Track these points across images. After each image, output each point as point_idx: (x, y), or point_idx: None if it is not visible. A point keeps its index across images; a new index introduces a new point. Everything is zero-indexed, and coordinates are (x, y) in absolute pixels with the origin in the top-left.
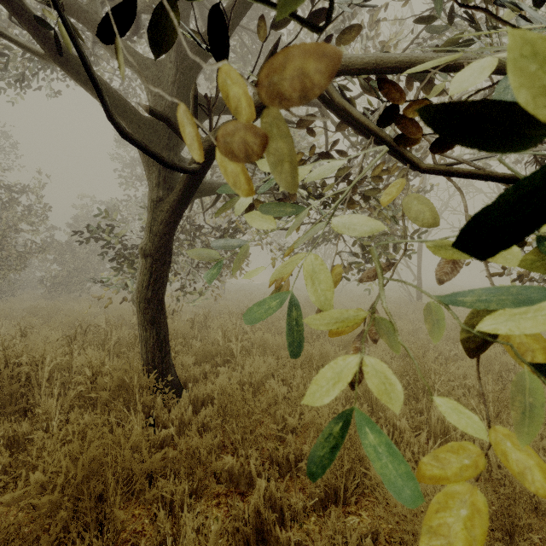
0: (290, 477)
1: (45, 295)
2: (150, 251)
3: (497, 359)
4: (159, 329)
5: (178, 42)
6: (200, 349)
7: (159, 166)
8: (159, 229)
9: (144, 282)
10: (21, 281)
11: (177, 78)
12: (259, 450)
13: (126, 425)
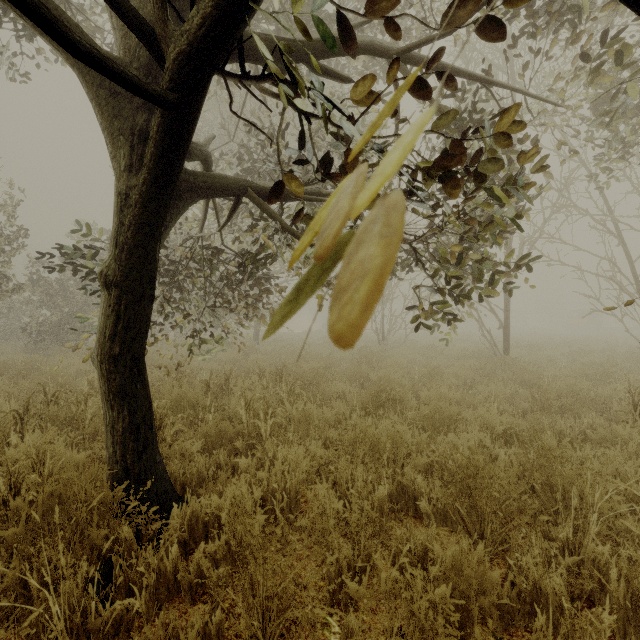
0: None
1: (30, 347)
2: (115, 277)
3: None
4: (133, 406)
5: None
6: (212, 428)
7: (132, 138)
8: (128, 238)
9: (107, 330)
10: None
11: None
12: None
13: None
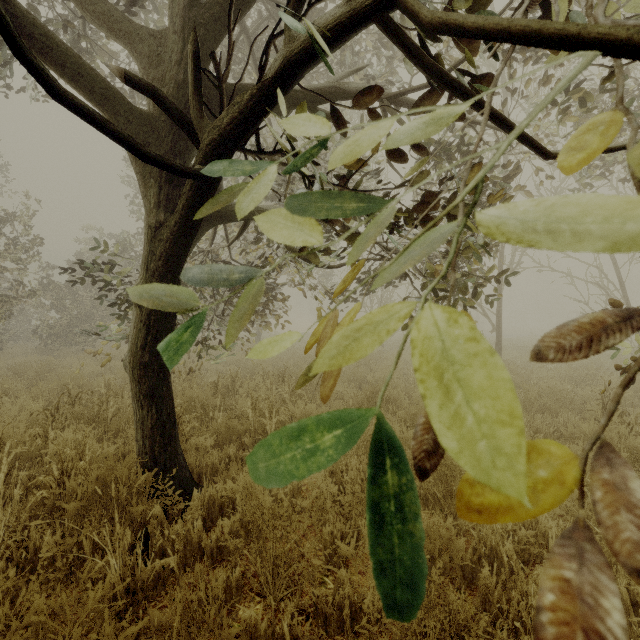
0: (343, 636)
1: (40, 349)
2: None
3: (621, 443)
4: (160, 405)
5: (186, 5)
6: (223, 425)
7: (160, 179)
8: (158, 266)
9: (139, 341)
10: (11, 332)
11: (185, 56)
12: (297, 597)
13: (81, 580)
